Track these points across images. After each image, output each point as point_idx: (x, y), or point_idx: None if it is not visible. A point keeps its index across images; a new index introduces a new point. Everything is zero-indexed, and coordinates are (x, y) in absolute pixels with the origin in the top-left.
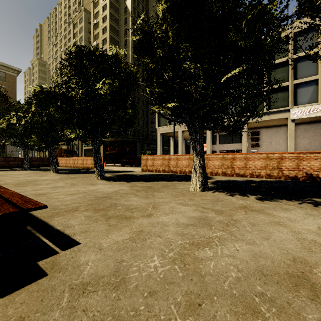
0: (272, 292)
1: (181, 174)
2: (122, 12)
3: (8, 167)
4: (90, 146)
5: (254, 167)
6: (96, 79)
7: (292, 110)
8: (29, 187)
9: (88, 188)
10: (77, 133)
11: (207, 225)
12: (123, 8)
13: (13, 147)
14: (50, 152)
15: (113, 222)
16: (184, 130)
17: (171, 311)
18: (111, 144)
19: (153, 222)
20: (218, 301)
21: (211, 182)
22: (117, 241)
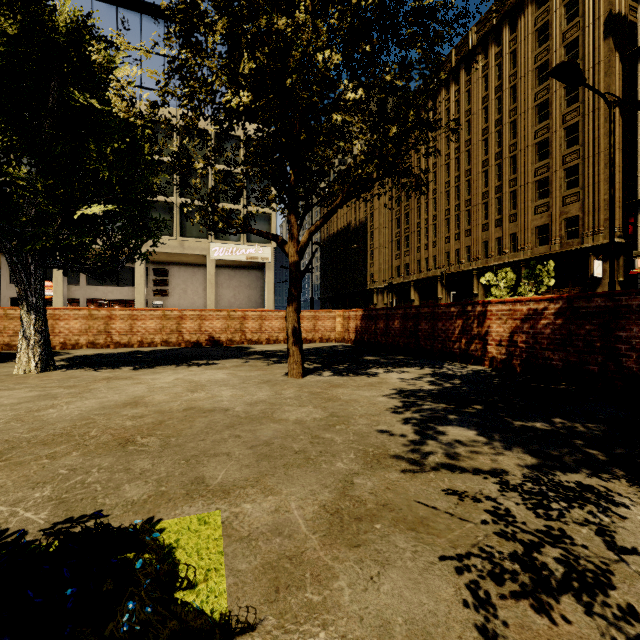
0: (106, 411)
1: None
2: None
3: None
4: None
5: (144, 330)
6: None
7: (213, 245)
8: None
9: None
10: None
11: (51, 398)
12: None
13: None
14: None
15: None
16: None
17: (15, 435)
18: None
19: None
20: (60, 423)
21: (62, 360)
22: None
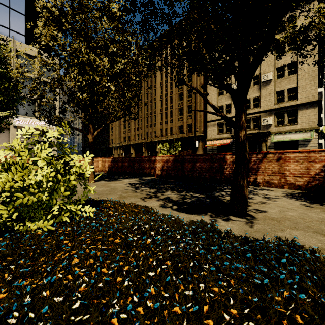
0: None
1: None
2: None
3: None
4: None
5: None
6: None
7: (15, 117)
8: None
9: None
10: None
11: None
12: None
13: None
14: None
15: None
16: None
17: None
18: None
19: None
20: None
21: None
22: None
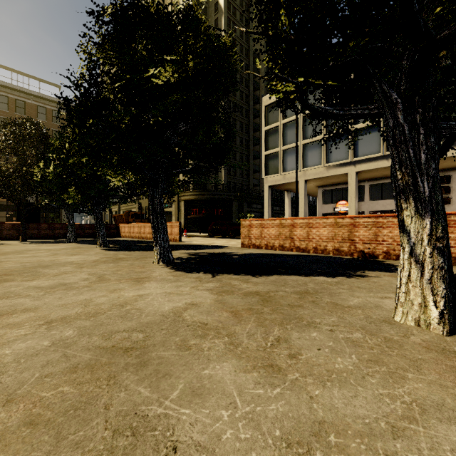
0: None
1: (318, 255)
2: (211, 12)
3: (53, 237)
4: (166, 207)
5: None
6: (151, 65)
7: None
8: (6, 286)
9: (117, 296)
10: (126, 179)
11: None
12: (213, 6)
13: None
14: (97, 214)
15: None
16: (308, 179)
17: None
18: (195, 204)
19: None
20: None
21: None
22: None
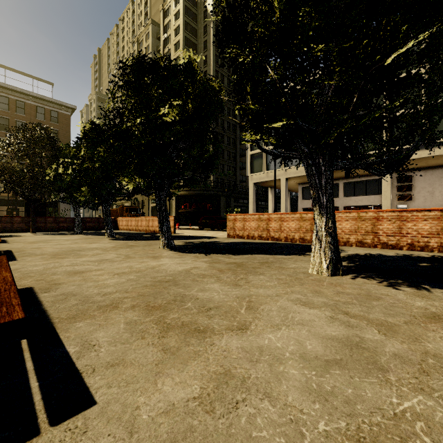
0: None
1: (287, 243)
2: (201, 19)
3: (58, 230)
4: None
5: (415, 232)
6: (160, 103)
7: None
8: (67, 260)
9: (146, 264)
10: (136, 183)
11: (374, 369)
12: (202, 13)
13: (67, 205)
14: (105, 210)
15: (173, 342)
16: (289, 177)
17: None
18: (185, 199)
19: (250, 347)
20: None
21: (342, 258)
22: (173, 402)
